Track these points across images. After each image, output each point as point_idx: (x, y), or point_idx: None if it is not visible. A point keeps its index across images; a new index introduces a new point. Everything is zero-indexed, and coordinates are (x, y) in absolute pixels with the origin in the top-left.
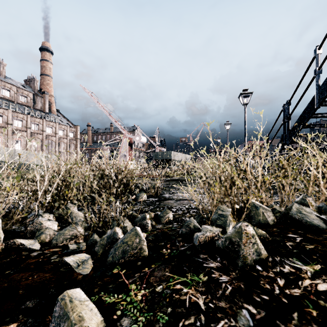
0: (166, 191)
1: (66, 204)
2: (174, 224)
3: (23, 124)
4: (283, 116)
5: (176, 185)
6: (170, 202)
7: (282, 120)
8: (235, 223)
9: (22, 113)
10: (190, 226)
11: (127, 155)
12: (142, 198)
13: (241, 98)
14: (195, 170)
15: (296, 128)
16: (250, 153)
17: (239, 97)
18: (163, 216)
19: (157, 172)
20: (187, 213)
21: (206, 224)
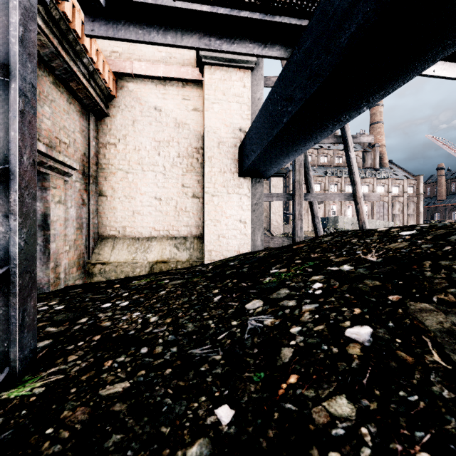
0: None
1: None
2: None
3: None
4: None
5: None
6: None
7: None
8: None
9: None
10: None
11: None
12: None
13: None
14: None
15: None
16: None
17: None
18: None
19: None
20: None
21: None
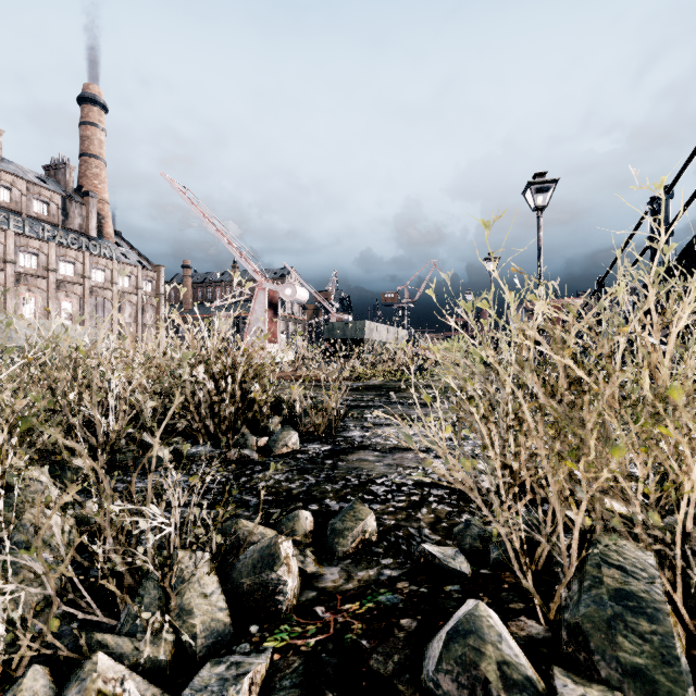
0: (354, 421)
1: (36, 476)
2: (386, 562)
3: (40, 262)
4: (650, 227)
5: (377, 401)
6: (365, 457)
7: (647, 238)
8: (675, 620)
9: (37, 237)
10: (482, 669)
11: (265, 328)
12: (286, 446)
13: (531, 195)
14: (420, 364)
15: (692, 256)
16: (682, 305)
17: (526, 192)
18: (344, 532)
19: (333, 368)
20: (421, 507)
21: (503, 571)
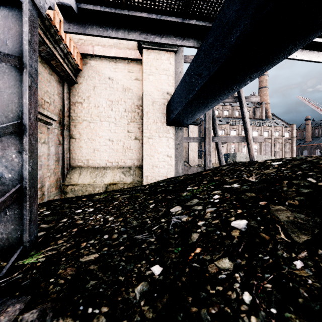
0: None
1: None
2: None
3: None
4: None
5: None
6: None
7: None
8: None
9: None
10: None
11: None
12: None
13: None
14: None
15: None
16: None
17: None
18: None
19: None
20: None
21: None
